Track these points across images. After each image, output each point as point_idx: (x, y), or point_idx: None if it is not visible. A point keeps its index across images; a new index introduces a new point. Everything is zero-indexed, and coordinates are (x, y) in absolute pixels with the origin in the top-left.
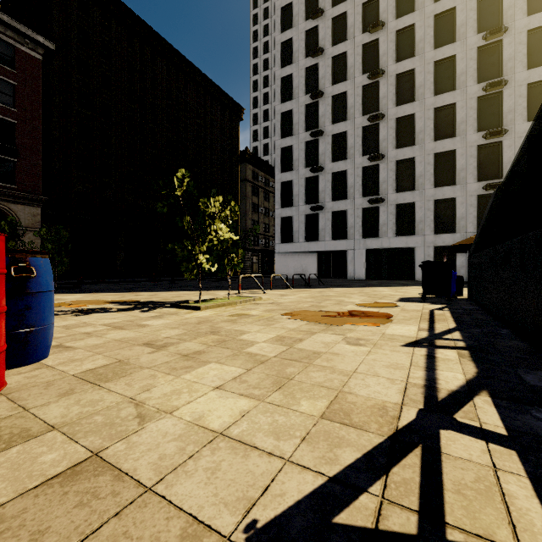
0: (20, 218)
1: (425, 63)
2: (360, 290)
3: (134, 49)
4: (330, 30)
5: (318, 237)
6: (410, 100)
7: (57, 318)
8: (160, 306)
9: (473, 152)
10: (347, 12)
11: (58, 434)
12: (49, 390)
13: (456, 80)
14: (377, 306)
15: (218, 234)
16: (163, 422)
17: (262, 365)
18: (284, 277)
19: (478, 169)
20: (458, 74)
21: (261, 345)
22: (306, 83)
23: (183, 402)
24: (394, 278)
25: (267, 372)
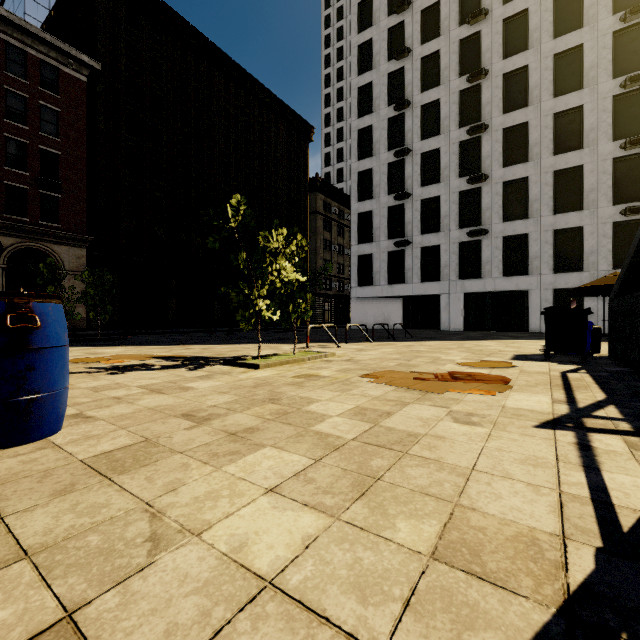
0: (64, 260)
1: (542, 57)
2: (459, 345)
3: (187, 64)
4: (419, 26)
5: (404, 279)
6: (521, 105)
7: (88, 376)
8: (211, 363)
9: (607, 168)
10: (440, 1)
11: (27, 568)
12: (43, 485)
13: (583, 75)
14: (486, 365)
15: (281, 274)
16: (185, 552)
17: (336, 453)
18: (362, 327)
19: (613, 189)
20: (586, 68)
21: (334, 420)
22: (388, 92)
23: (219, 515)
24: (500, 328)
25: (343, 465)
